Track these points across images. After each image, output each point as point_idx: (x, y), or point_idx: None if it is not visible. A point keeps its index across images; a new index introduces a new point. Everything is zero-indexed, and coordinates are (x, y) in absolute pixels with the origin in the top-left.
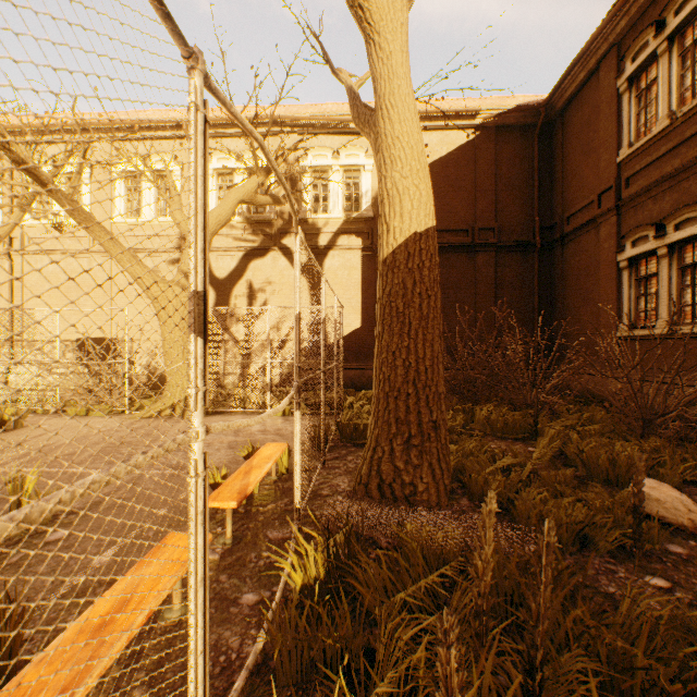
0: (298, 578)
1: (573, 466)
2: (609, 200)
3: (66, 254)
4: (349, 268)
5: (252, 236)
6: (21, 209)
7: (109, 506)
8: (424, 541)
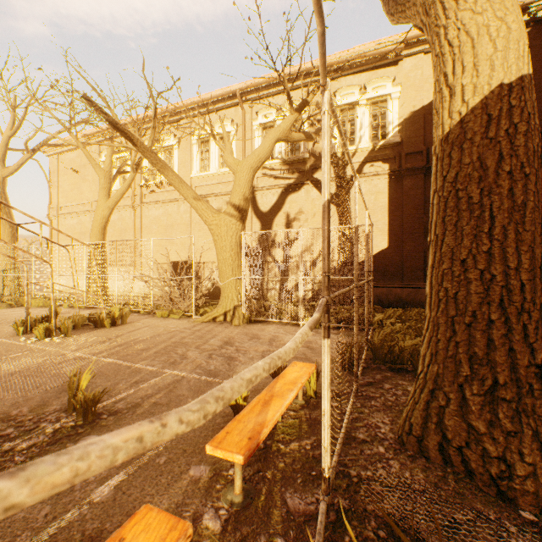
0: None
1: None
2: None
3: (165, 203)
4: (375, 193)
5: (288, 175)
6: (133, 171)
7: (143, 412)
8: None
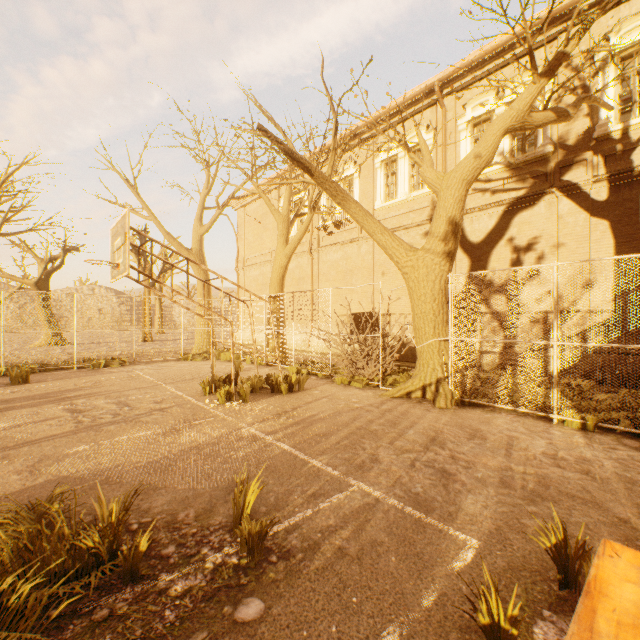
0: None
1: None
2: None
3: (343, 244)
4: None
5: (515, 184)
6: (310, 211)
7: (323, 565)
8: None
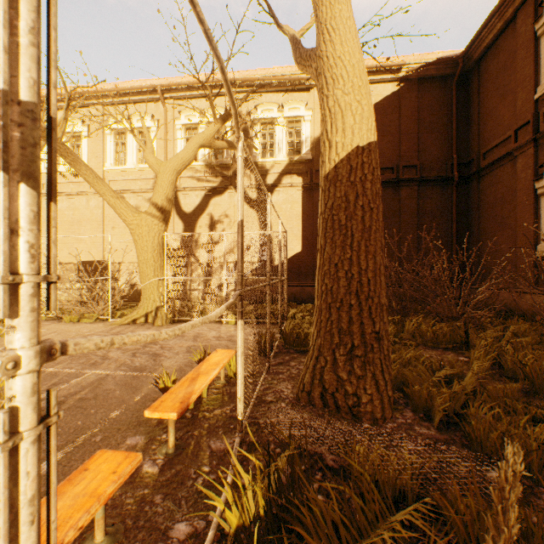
0: (233, 519)
1: (511, 377)
2: (526, 134)
3: (70, 195)
4: (291, 202)
5: (212, 178)
6: None
7: (69, 407)
8: (376, 467)
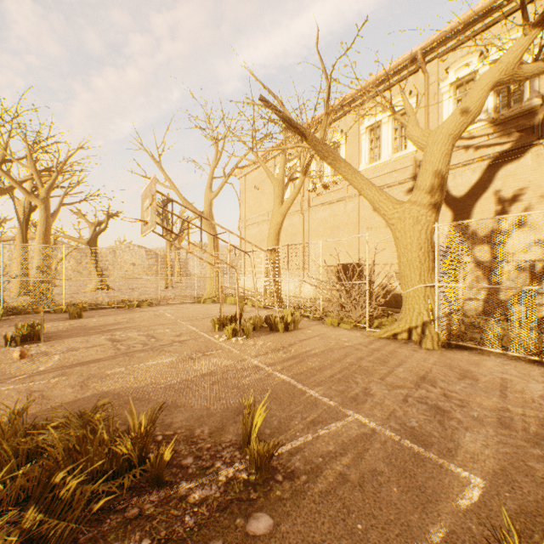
0: None
1: None
2: None
3: (331, 204)
4: None
5: (500, 139)
6: (302, 175)
7: (326, 489)
8: None
